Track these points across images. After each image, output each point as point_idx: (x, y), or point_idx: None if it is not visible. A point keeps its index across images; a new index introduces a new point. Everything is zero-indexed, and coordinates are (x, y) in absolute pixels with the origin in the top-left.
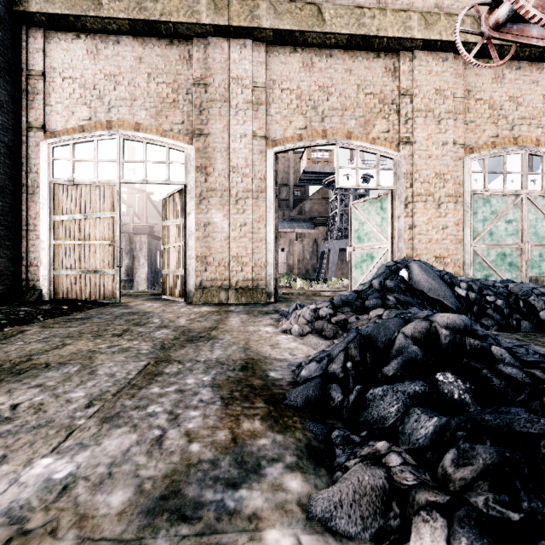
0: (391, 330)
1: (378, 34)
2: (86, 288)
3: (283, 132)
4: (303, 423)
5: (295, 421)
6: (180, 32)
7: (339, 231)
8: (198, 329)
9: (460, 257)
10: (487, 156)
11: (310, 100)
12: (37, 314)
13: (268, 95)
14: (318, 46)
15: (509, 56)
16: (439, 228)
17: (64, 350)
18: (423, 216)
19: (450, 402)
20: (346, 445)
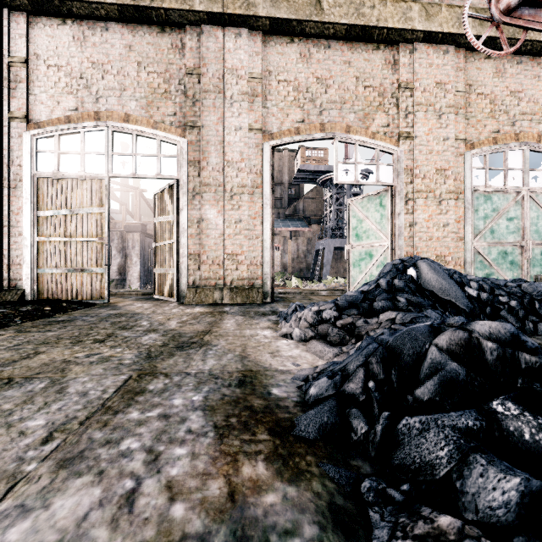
0: (420, 341)
1: (378, 25)
2: (72, 287)
3: (280, 125)
4: (320, 466)
5: (309, 463)
6: (172, 19)
7: (333, 229)
8: (190, 333)
9: (461, 255)
10: (488, 152)
11: (308, 92)
12: (15, 316)
13: (264, 87)
14: (316, 36)
15: (519, 43)
16: (440, 226)
17: (34, 360)
18: (424, 213)
19: (519, 444)
20: (383, 506)
